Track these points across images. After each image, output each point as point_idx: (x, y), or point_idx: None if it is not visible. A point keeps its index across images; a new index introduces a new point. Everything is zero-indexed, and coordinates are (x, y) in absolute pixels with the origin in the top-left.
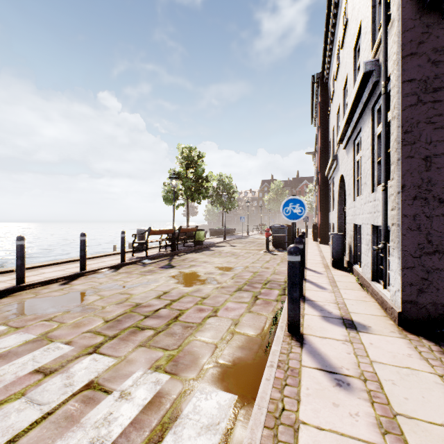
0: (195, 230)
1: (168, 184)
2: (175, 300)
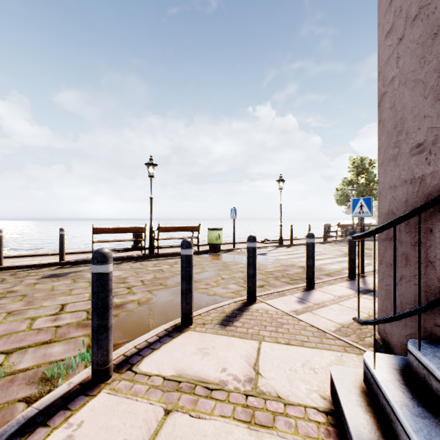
0: (369, 225)
1: (340, 189)
2: (367, 253)
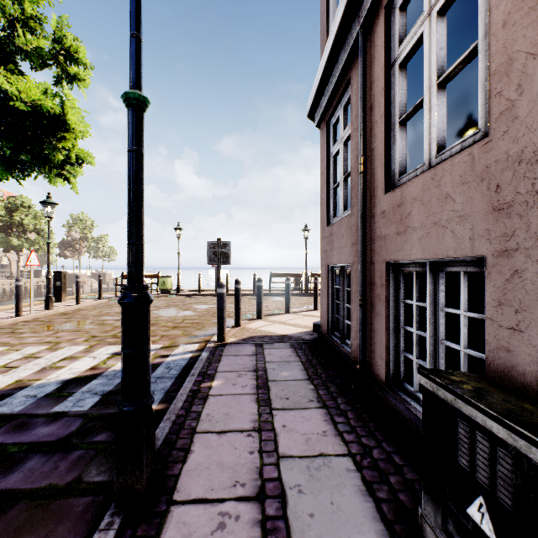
0: None
1: None
2: None
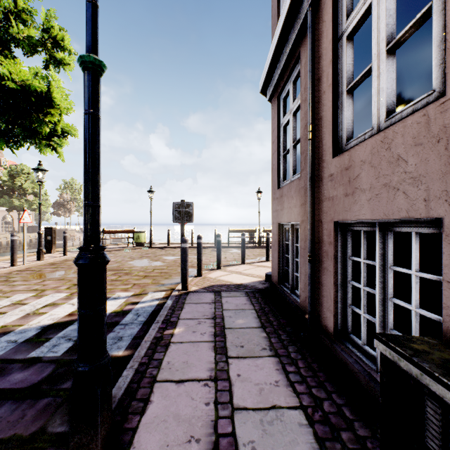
0: None
1: None
2: None
